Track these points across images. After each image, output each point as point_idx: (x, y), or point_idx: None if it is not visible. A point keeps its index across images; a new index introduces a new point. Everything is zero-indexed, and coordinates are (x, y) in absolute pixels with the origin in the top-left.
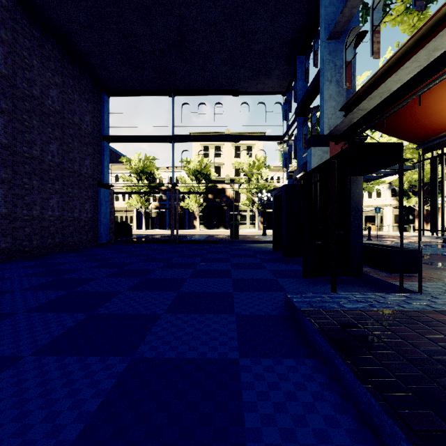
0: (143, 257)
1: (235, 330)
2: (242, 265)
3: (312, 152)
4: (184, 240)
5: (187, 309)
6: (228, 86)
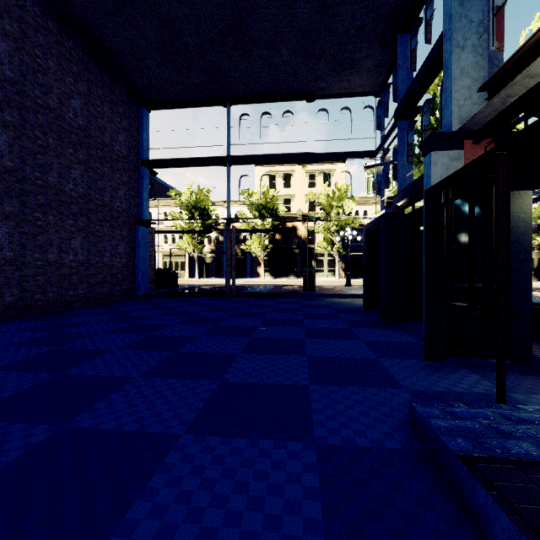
0: (185, 316)
1: (318, 496)
2: (322, 331)
3: (432, 159)
4: (242, 292)
5: (227, 425)
6: (300, 88)
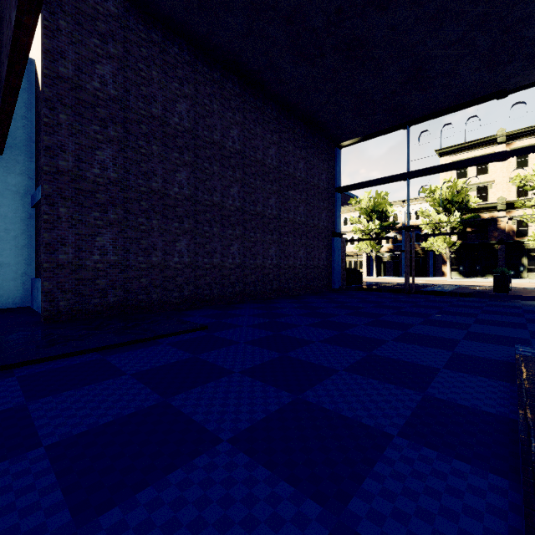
0: (375, 304)
1: (447, 358)
2: (492, 322)
3: None
4: (422, 290)
5: (409, 342)
6: (487, 91)
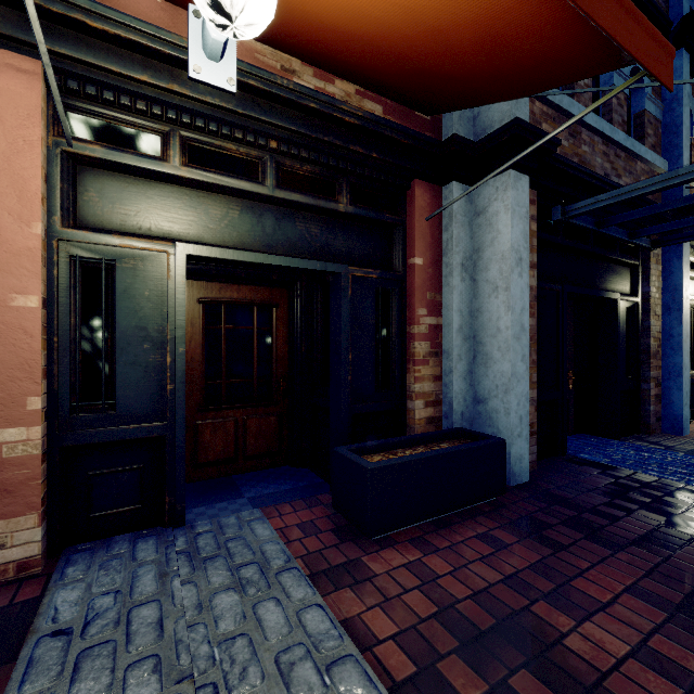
0: None
1: None
2: None
3: None
4: None
5: None
6: None
